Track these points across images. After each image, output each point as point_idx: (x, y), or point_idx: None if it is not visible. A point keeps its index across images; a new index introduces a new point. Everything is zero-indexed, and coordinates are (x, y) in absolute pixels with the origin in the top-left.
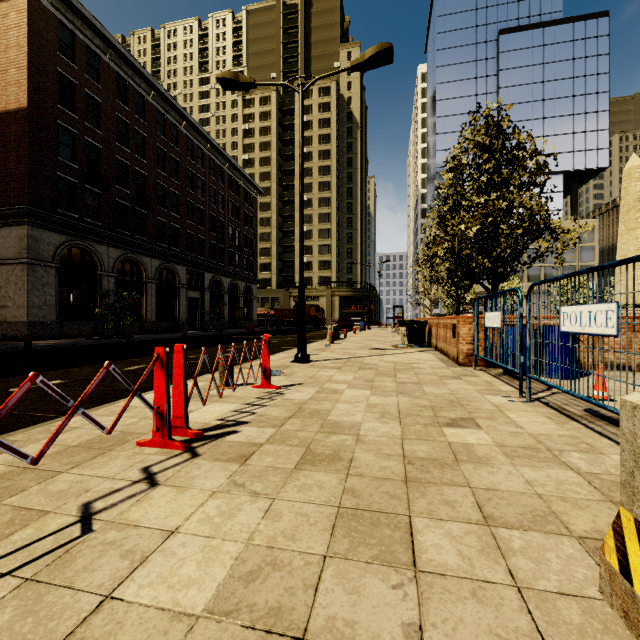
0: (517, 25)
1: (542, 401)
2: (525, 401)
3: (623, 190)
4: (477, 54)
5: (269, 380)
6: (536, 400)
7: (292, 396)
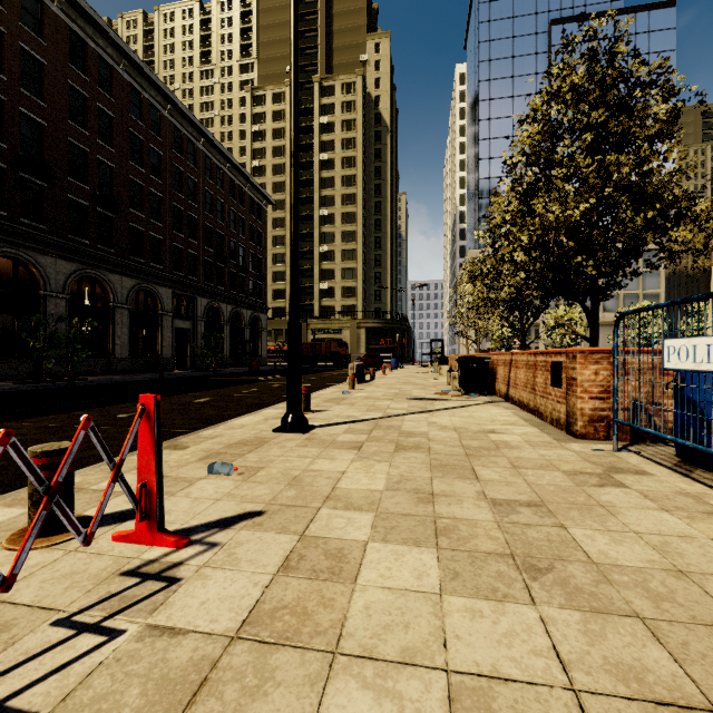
0: (571, 15)
1: None
2: None
3: None
4: (526, 48)
5: (156, 521)
6: None
7: (191, 603)
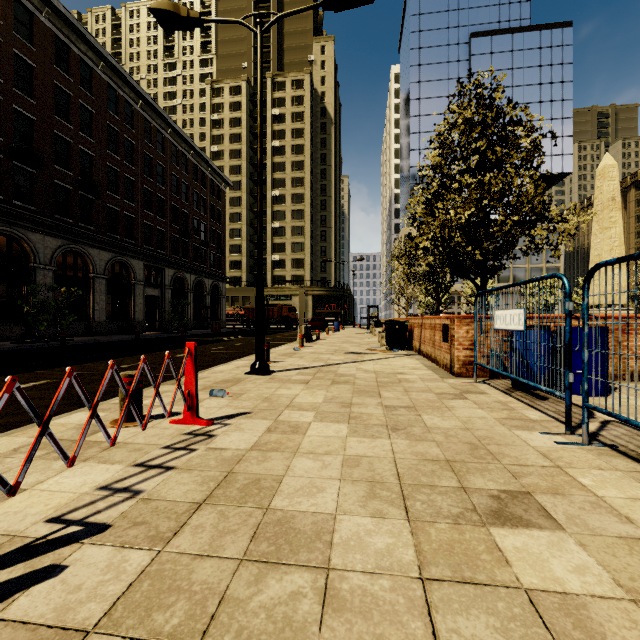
0: (488, 29)
1: (603, 442)
2: (581, 443)
3: (597, 189)
4: (450, 55)
5: (195, 411)
6: (593, 439)
7: (225, 441)
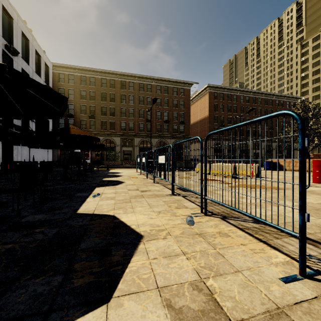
0: None
1: None
2: None
3: None
4: None
5: None
6: None
7: None
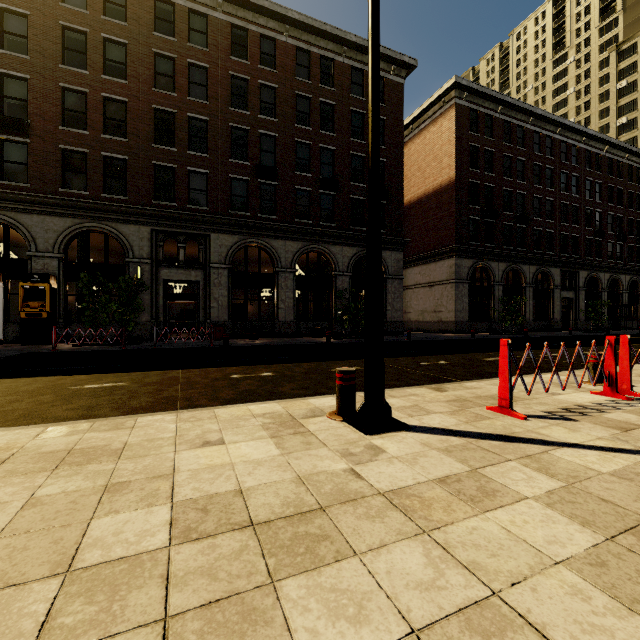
0: None
1: None
2: None
3: None
4: None
5: None
6: None
7: None
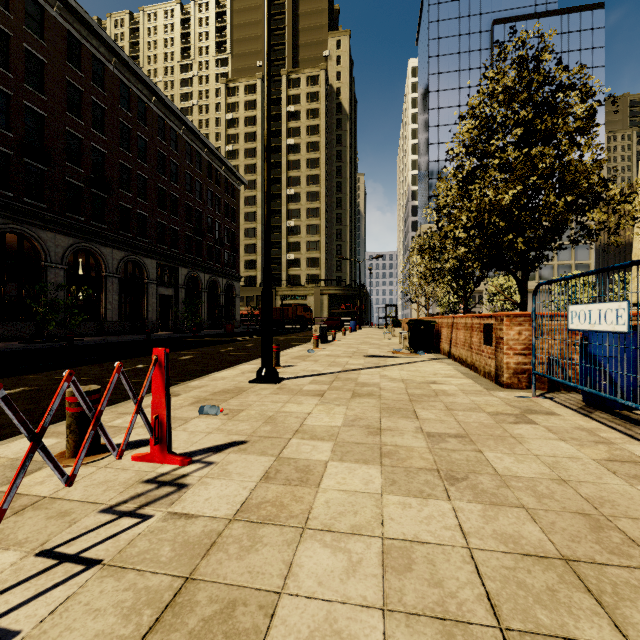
0: (511, 15)
1: None
2: None
3: None
4: (471, 45)
5: (166, 445)
6: None
7: (198, 499)
